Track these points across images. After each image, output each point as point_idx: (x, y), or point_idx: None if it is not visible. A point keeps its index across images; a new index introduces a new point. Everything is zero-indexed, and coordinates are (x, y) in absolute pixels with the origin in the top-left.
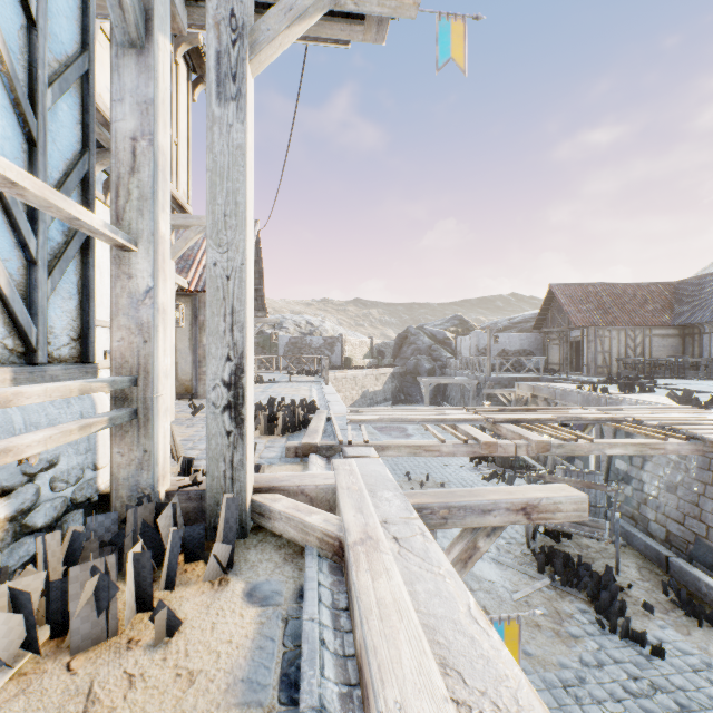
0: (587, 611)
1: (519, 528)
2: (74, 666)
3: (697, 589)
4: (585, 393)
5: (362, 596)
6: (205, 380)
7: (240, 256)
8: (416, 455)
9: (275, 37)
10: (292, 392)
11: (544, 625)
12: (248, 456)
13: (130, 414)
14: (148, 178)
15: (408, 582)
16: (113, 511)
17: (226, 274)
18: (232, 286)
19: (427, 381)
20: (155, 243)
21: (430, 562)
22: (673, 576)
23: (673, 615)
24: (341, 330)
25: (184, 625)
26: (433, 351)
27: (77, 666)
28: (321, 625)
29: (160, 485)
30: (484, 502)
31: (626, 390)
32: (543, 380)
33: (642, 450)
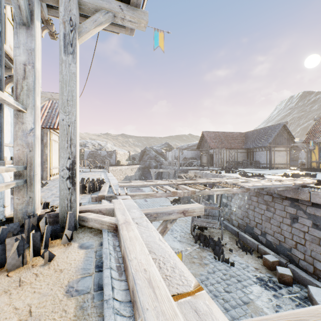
0: (211, 254)
1: (189, 228)
2: (10, 275)
3: (246, 242)
4: (213, 174)
5: (124, 236)
6: (47, 171)
7: (74, 117)
8: (146, 198)
9: (89, 31)
10: (92, 176)
11: (196, 262)
12: (77, 197)
13: (24, 182)
14: (32, 82)
15: (140, 234)
16: (17, 222)
17: (68, 124)
18: (70, 129)
19: (153, 170)
20: (35, 109)
21: (148, 228)
22: (240, 239)
23: (238, 252)
24: (115, 148)
25: (55, 258)
26: (157, 158)
27: (11, 275)
28: (109, 249)
29: (37, 212)
30: (169, 211)
31: (227, 172)
32: (199, 169)
33: (226, 192)
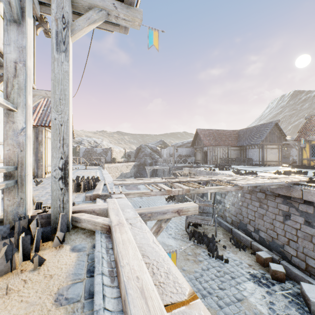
0: (205, 251)
1: (183, 224)
2: None
3: (240, 238)
4: (207, 171)
5: (117, 239)
6: (42, 169)
7: (66, 116)
8: (141, 196)
9: (82, 29)
10: (87, 174)
11: (190, 259)
12: (70, 198)
13: (14, 182)
14: (23, 80)
15: (134, 236)
16: (7, 224)
17: (60, 123)
18: (63, 128)
19: (149, 168)
20: (26, 108)
21: (142, 229)
22: (233, 235)
23: (232, 248)
24: (111, 145)
25: (45, 262)
26: (152, 155)
27: None
28: (102, 253)
29: (28, 213)
30: (164, 210)
31: (221, 170)
32: (194, 166)
33: (220, 190)
